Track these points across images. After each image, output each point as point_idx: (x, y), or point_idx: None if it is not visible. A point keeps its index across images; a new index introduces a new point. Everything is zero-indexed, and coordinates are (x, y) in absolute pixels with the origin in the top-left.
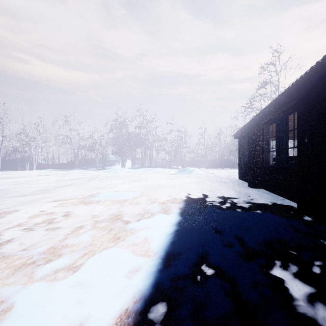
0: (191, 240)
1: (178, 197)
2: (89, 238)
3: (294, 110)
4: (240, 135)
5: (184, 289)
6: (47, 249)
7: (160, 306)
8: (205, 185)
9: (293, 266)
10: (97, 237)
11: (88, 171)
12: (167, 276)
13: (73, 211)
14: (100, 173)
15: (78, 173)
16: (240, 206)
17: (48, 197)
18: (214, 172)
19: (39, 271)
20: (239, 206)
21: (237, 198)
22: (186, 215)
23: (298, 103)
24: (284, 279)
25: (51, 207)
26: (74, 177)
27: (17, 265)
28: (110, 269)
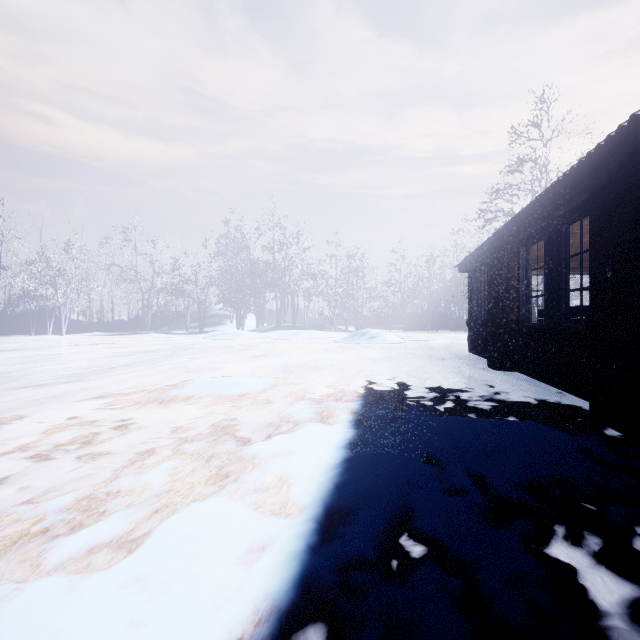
0: (378, 480)
1: (348, 389)
2: (165, 477)
3: (581, 214)
4: (472, 265)
5: (364, 592)
6: (75, 500)
7: (313, 632)
8: (402, 364)
9: (591, 536)
10: (182, 474)
11: (171, 336)
12: (328, 561)
13: (135, 417)
14: (193, 341)
15: (151, 341)
16: (474, 407)
17: (86, 390)
18: (420, 338)
19: (56, 551)
20: (472, 406)
21: (467, 392)
22: (365, 426)
23: (591, 199)
24: (575, 566)
25: (91, 410)
26: (142, 347)
27: (9, 537)
28: (206, 545)
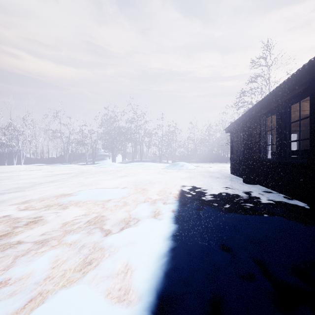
0: (193, 268)
1: (169, 195)
2: (47, 265)
3: (300, 98)
4: (233, 129)
5: None
6: None
7: None
8: (197, 180)
9: None
10: (60, 262)
11: (78, 166)
12: None
13: (43, 216)
14: (89, 168)
15: (67, 168)
16: (242, 207)
17: (21, 197)
18: (205, 166)
19: None
20: (241, 207)
21: (235, 197)
22: (181, 221)
23: (311, 87)
24: None
25: (18, 211)
26: (61, 172)
27: None
28: None
